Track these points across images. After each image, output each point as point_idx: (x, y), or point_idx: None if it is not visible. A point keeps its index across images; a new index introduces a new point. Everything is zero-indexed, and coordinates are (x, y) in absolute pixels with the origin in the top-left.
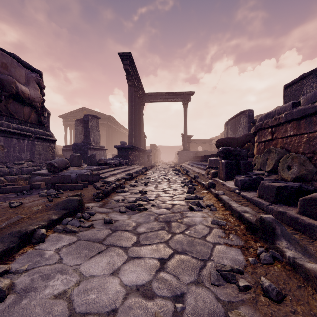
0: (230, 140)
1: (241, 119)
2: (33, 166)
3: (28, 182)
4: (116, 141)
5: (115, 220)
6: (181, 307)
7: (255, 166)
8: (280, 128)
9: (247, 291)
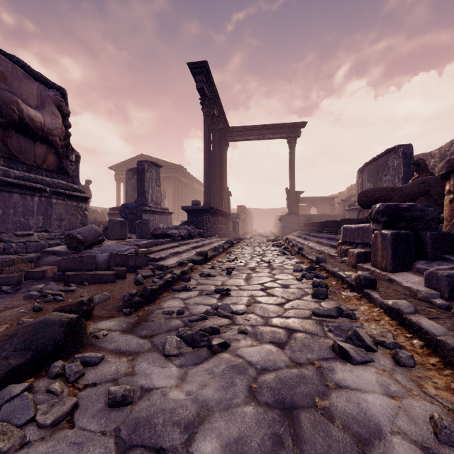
0: (387, 193)
1: (390, 161)
2: (49, 239)
3: (35, 265)
4: (188, 202)
5: (144, 386)
6: None
7: None
8: None
9: None
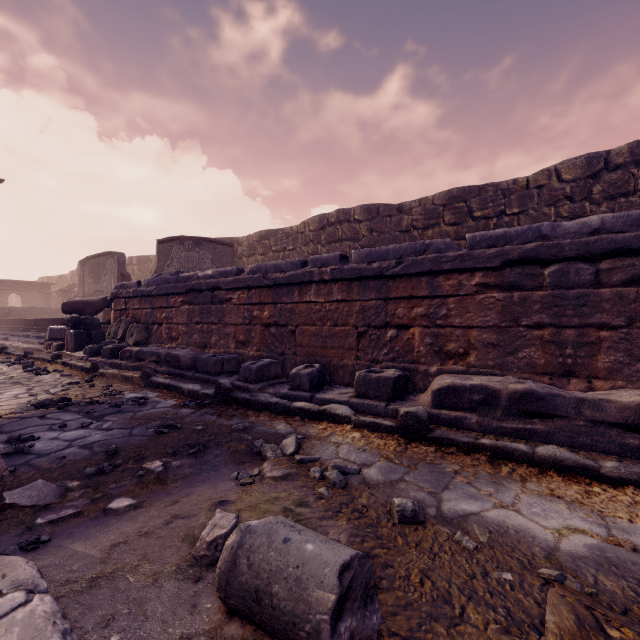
0: (83, 305)
1: (109, 263)
2: None
3: None
4: None
5: None
6: (49, 391)
7: (110, 335)
8: (131, 301)
9: (79, 384)
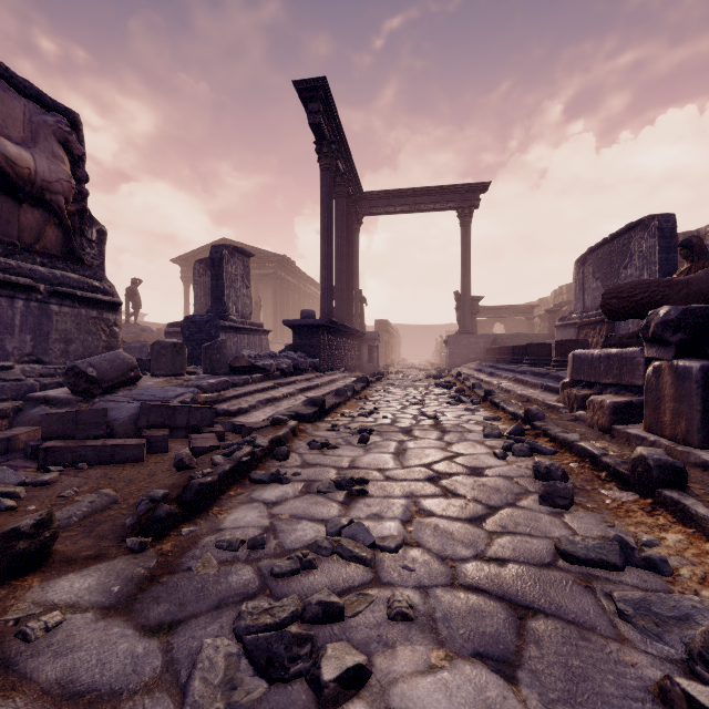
0: (660, 290)
1: (634, 244)
2: (43, 375)
3: (9, 424)
4: (297, 314)
5: None
6: None
7: None
8: None
9: None
